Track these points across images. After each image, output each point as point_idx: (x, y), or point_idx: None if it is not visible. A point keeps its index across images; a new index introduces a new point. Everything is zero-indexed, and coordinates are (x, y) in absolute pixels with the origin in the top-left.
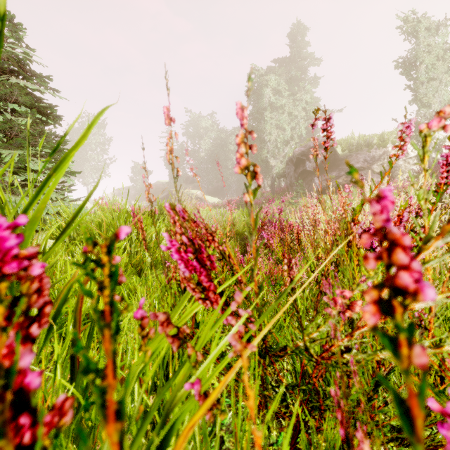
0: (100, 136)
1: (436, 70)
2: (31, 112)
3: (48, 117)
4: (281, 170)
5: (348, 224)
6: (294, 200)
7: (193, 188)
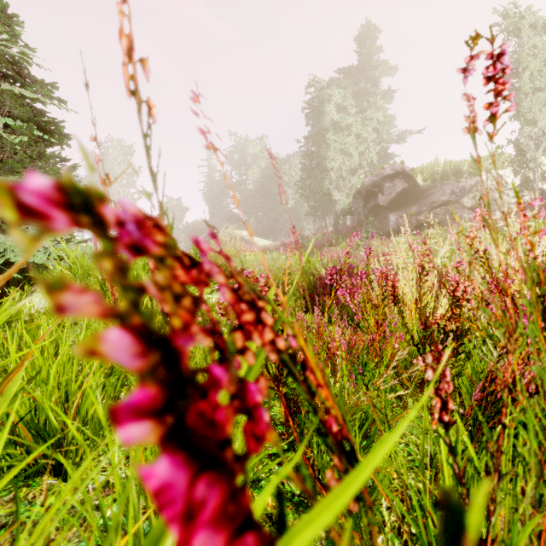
0: (126, 166)
1: (544, 78)
2: (28, 127)
3: (52, 135)
4: (347, 205)
5: (540, 273)
6: (364, 241)
7: (238, 228)
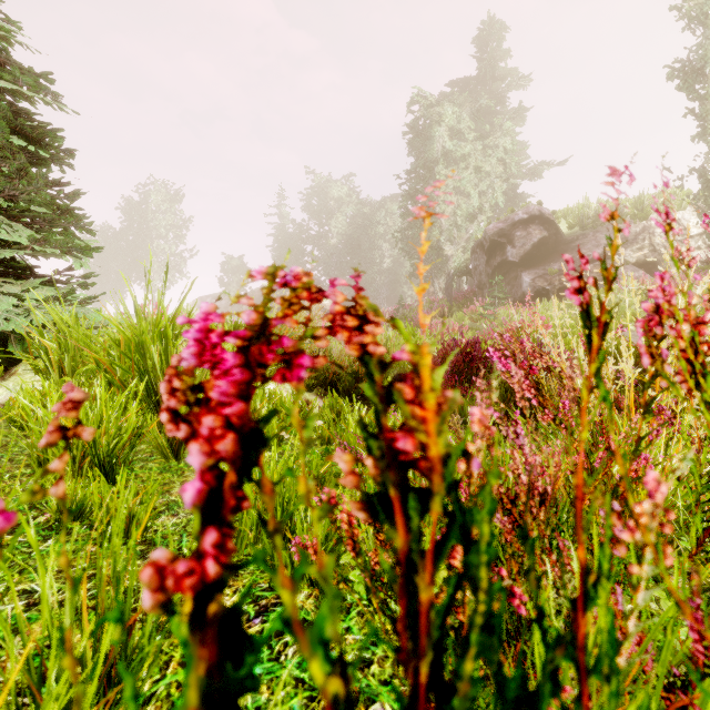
0: (172, 215)
1: None
2: None
3: (42, 147)
4: (463, 263)
5: None
6: (489, 310)
7: None
